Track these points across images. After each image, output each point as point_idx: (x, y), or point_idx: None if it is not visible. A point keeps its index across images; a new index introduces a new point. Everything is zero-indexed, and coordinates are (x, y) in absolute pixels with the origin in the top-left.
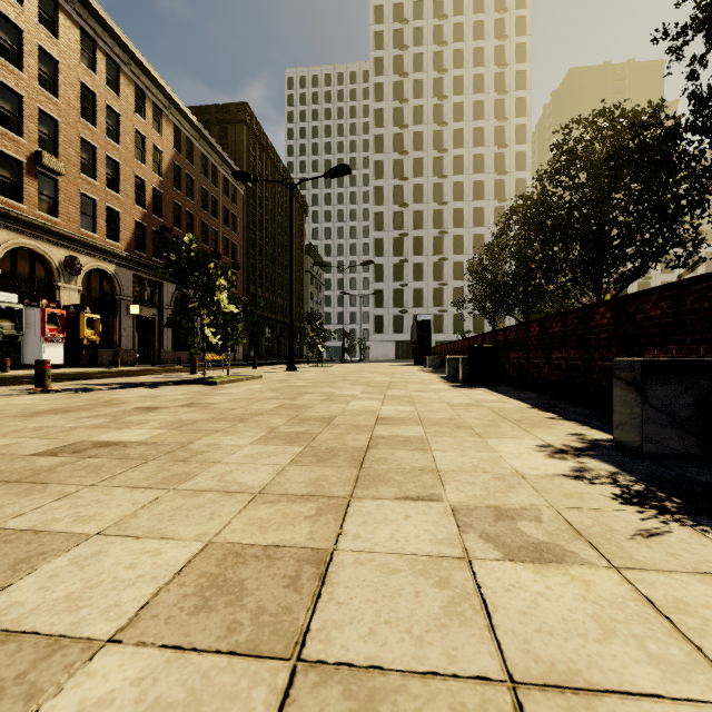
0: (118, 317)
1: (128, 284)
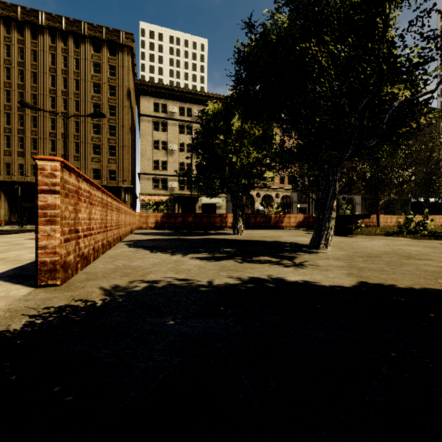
0: (292, 209)
1: (295, 197)
